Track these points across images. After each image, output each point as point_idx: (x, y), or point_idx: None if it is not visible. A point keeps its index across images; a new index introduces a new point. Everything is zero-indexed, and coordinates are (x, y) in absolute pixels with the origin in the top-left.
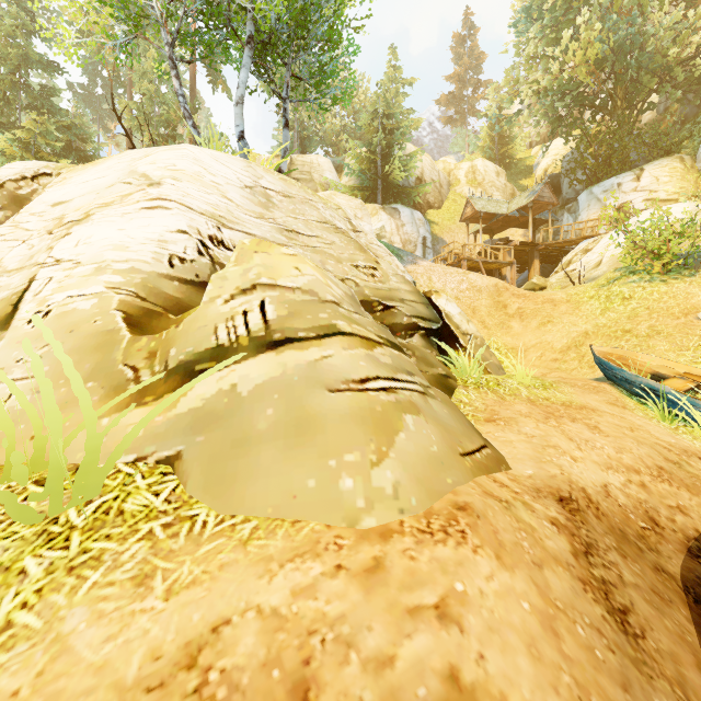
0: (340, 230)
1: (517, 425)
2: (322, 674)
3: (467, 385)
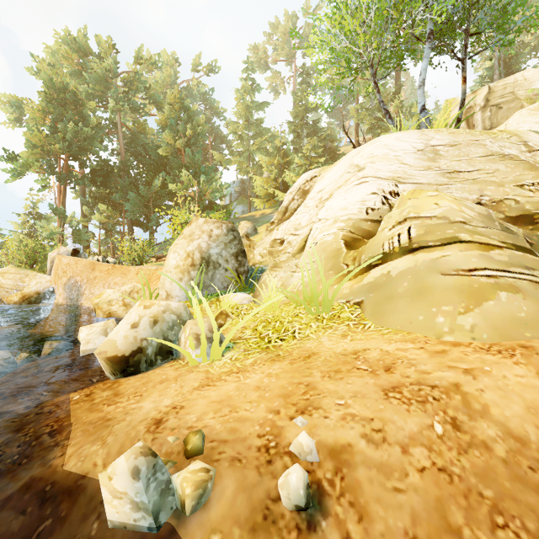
0: (507, 157)
1: None
2: (398, 367)
3: None
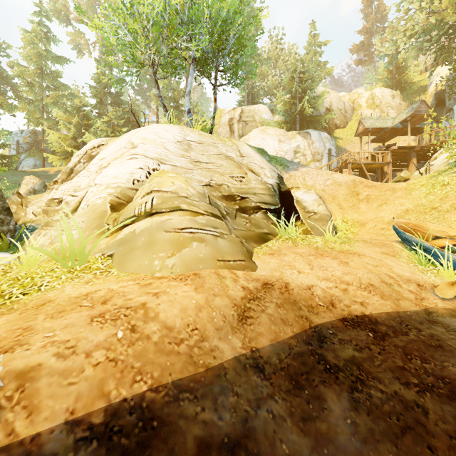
0: (228, 158)
1: (283, 256)
2: (113, 299)
3: (280, 238)
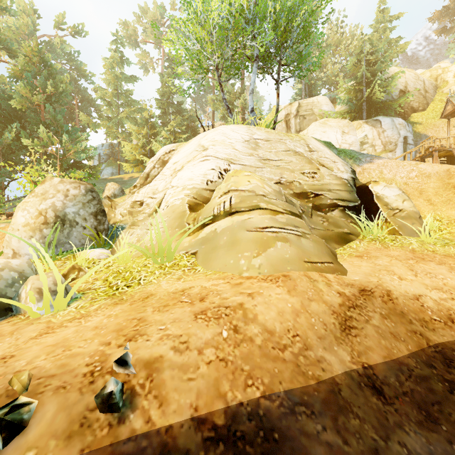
0: (297, 153)
1: (375, 259)
2: (209, 297)
3: (364, 239)
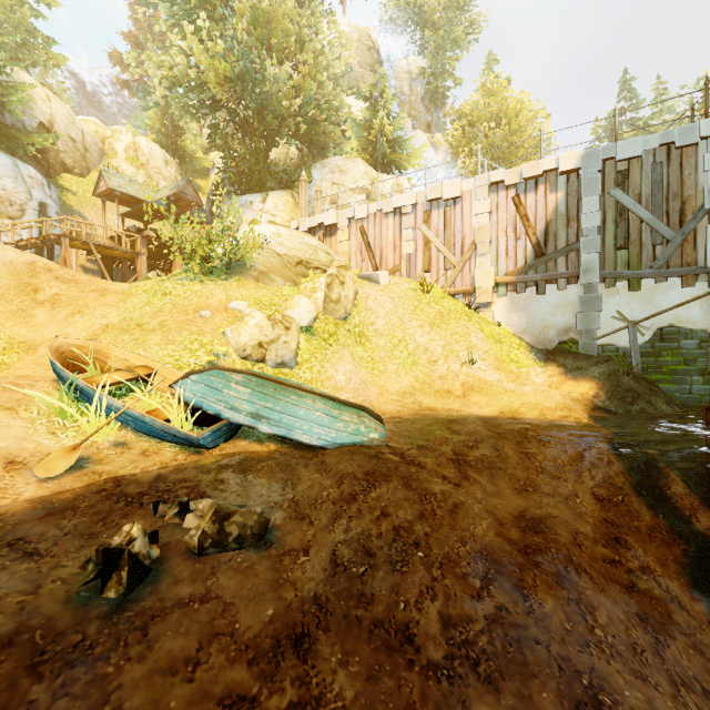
0: None
1: None
2: None
3: None
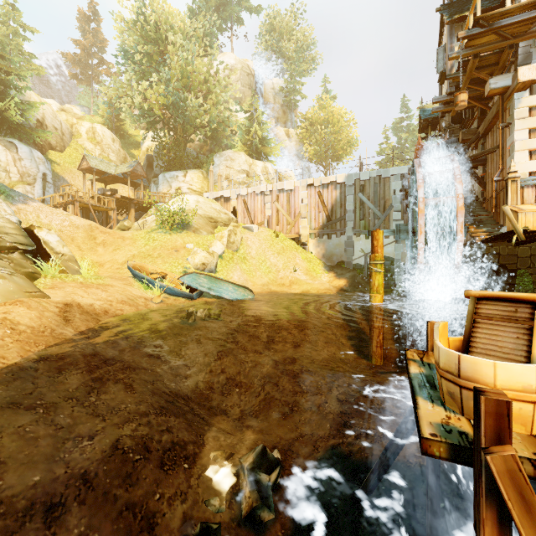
0: None
1: (64, 289)
2: None
3: (47, 277)
